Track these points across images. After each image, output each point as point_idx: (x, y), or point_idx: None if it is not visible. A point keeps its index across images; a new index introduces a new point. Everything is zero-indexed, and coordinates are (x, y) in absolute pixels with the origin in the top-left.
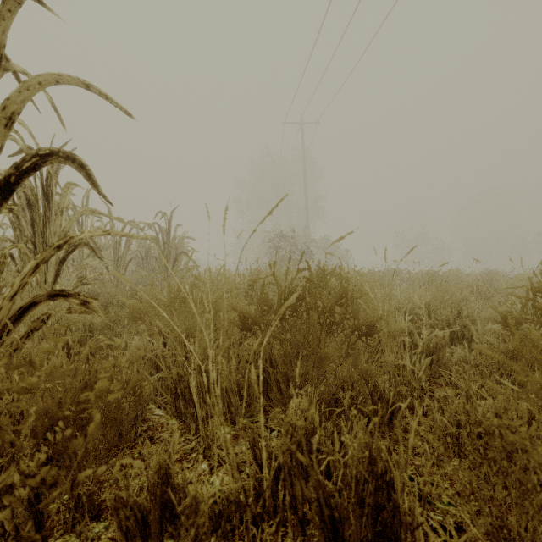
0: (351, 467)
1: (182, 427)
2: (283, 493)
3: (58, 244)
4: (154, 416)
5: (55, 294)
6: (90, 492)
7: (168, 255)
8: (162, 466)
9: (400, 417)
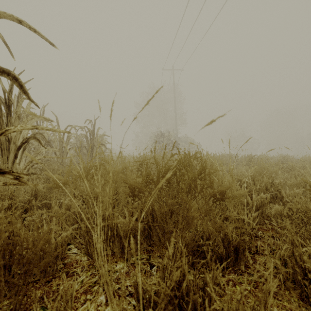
0: None
1: (90, 263)
2: None
3: None
4: (72, 254)
5: None
6: None
7: (93, 145)
8: None
9: (243, 257)
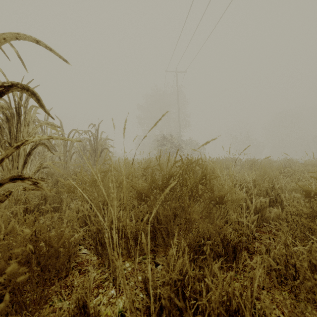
0: (214, 309)
1: (100, 262)
2: (165, 316)
3: (17, 145)
4: (83, 254)
5: (15, 178)
6: (32, 316)
7: (96, 149)
8: (80, 300)
9: (241, 256)
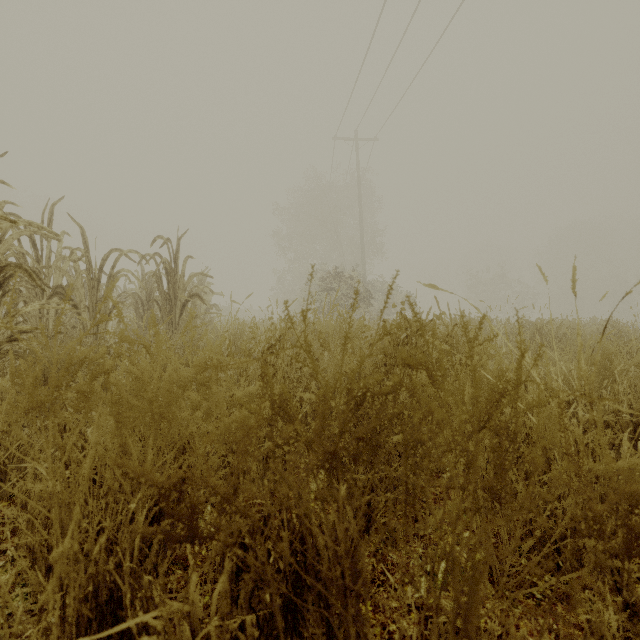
0: None
1: None
2: None
3: None
4: None
5: None
6: None
7: (173, 298)
8: None
9: None
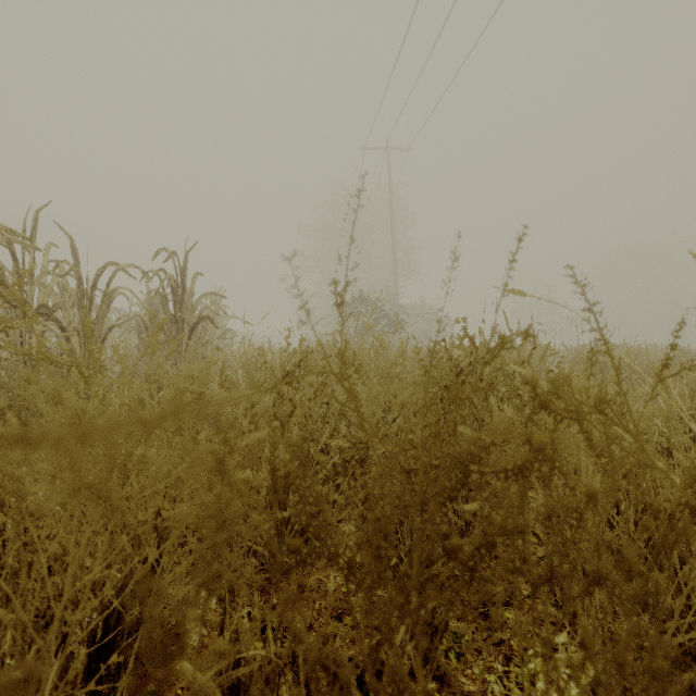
0: None
1: None
2: None
3: None
4: None
5: None
6: None
7: (180, 321)
8: None
9: None
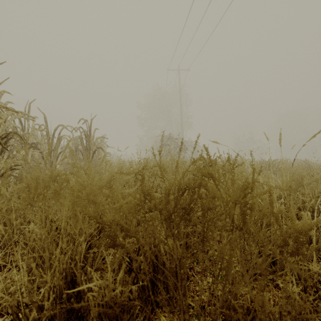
0: None
1: None
2: None
3: None
4: None
5: None
6: None
7: (88, 149)
8: None
9: None
